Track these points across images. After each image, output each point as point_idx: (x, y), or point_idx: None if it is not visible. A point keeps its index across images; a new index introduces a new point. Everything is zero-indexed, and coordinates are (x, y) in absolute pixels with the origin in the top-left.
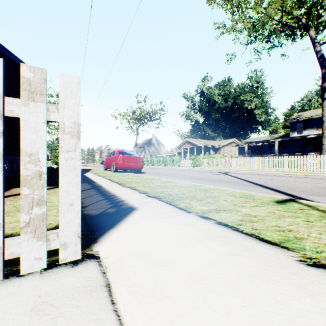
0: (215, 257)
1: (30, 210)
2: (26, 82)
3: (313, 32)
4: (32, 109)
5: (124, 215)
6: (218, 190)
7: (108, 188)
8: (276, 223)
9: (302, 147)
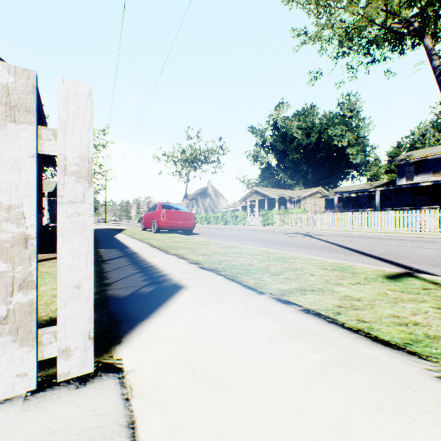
0: (305, 372)
1: (8, 297)
2: (2, 90)
3: (429, 41)
4: (11, 134)
5: (165, 298)
6: (300, 259)
7: (146, 255)
8: (392, 312)
9: (413, 199)
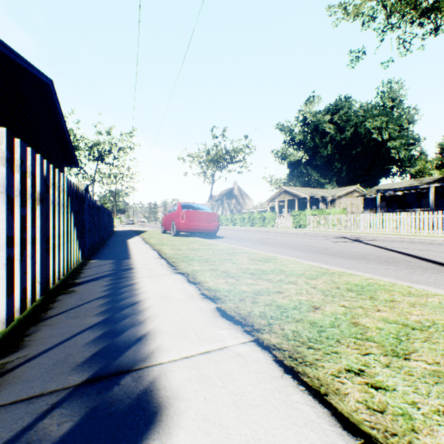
0: None
1: None
2: None
3: None
4: None
5: None
6: (400, 293)
7: (141, 275)
8: None
9: None
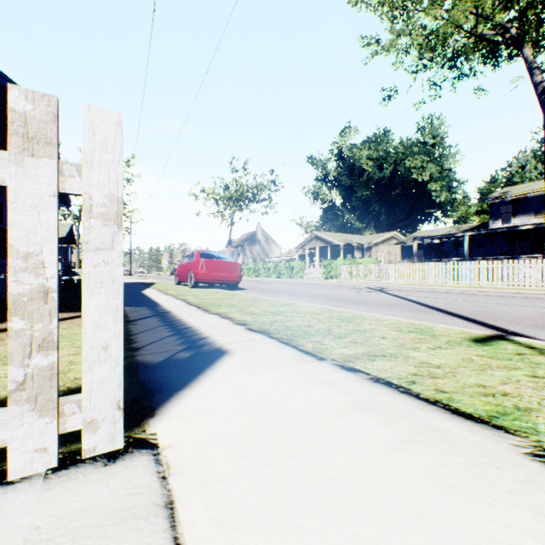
0: (371, 448)
1: (26, 359)
2: (19, 119)
3: (529, 51)
4: (29, 170)
5: (205, 364)
6: (370, 320)
7: (181, 315)
8: (478, 381)
9: (511, 246)
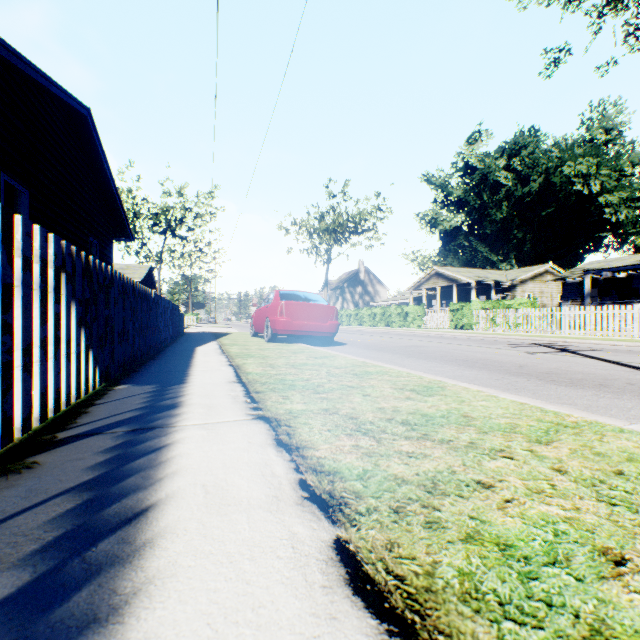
0: None
1: None
2: None
3: None
4: None
5: None
6: None
7: (188, 422)
8: None
9: None
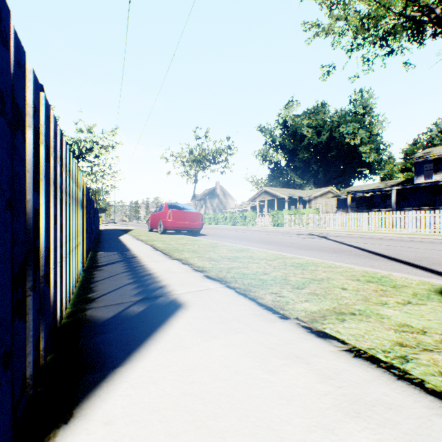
0: None
1: None
2: None
3: None
4: None
5: (156, 323)
6: (323, 267)
7: (146, 260)
8: None
9: (432, 198)
